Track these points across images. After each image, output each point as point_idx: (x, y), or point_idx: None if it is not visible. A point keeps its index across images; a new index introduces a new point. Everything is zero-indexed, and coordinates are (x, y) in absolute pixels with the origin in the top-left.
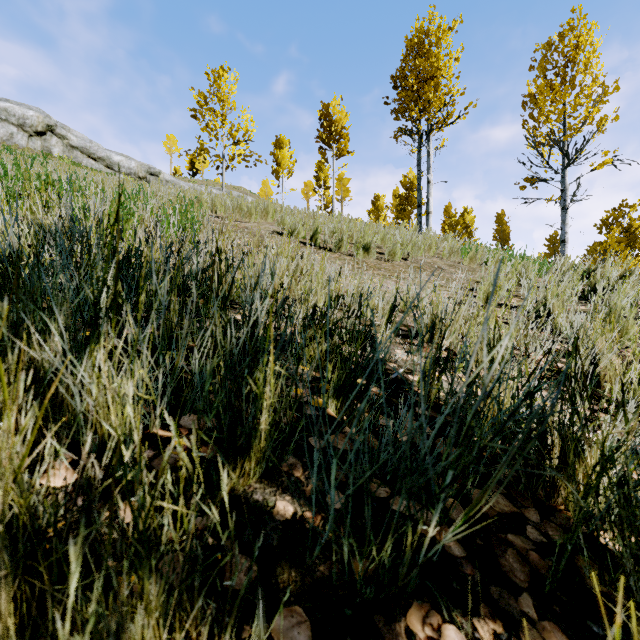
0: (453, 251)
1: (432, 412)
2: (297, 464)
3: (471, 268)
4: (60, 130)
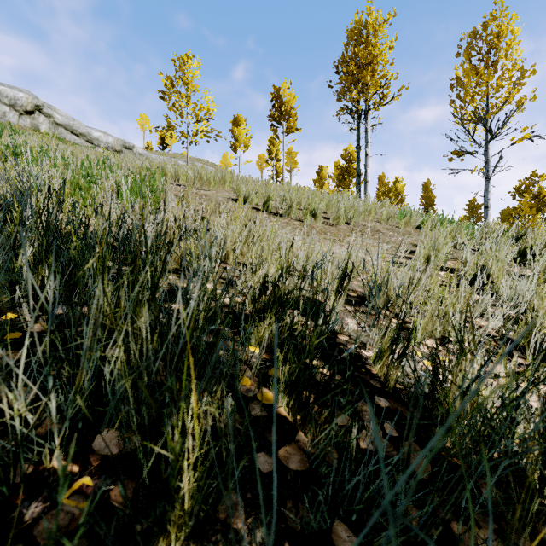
0: (390, 216)
1: (393, 402)
2: (238, 505)
3: (407, 231)
4: (47, 110)
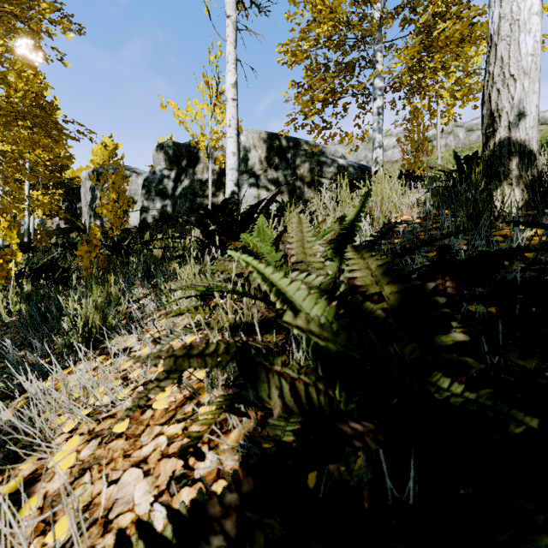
0: None
1: None
2: None
3: None
4: None
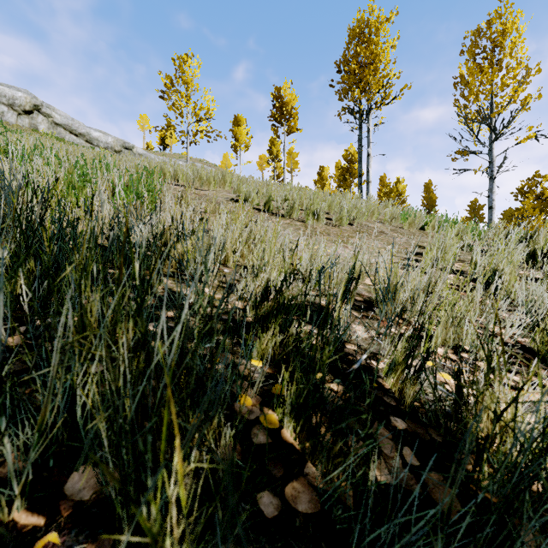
0: (394, 216)
1: (410, 423)
2: None
3: (411, 232)
4: (45, 109)
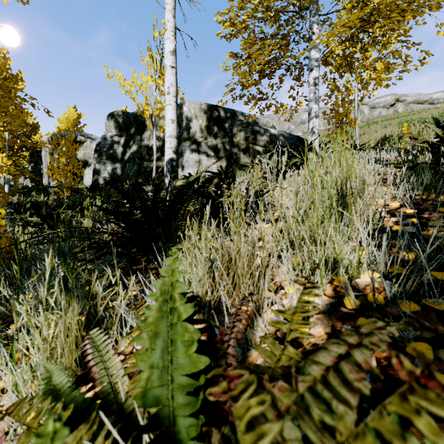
0: None
1: None
2: None
3: None
4: (402, 98)
